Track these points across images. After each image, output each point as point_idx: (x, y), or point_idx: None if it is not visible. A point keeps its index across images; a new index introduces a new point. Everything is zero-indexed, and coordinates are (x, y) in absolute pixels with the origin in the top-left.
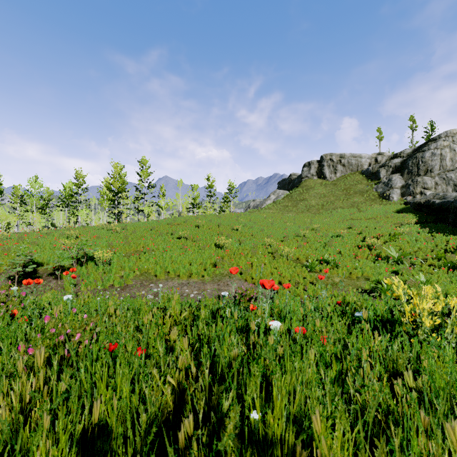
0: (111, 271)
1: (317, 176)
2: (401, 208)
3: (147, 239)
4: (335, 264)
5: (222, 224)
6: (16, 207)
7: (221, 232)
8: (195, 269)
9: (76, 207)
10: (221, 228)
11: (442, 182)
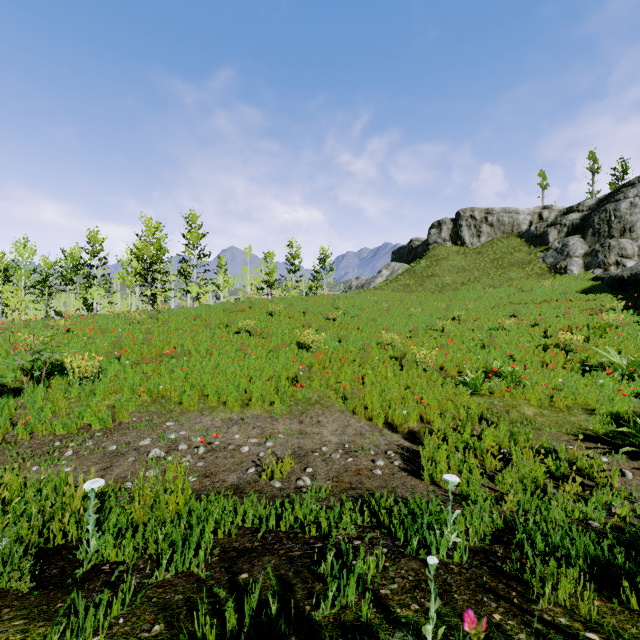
0: (93, 396)
1: (451, 242)
2: (589, 286)
3: (184, 334)
4: (514, 379)
5: (310, 311)
6: (1, 287)
7: (308, 323)
8: (257, 390)
9: (88, 286)
10: (307, 316)
11: None
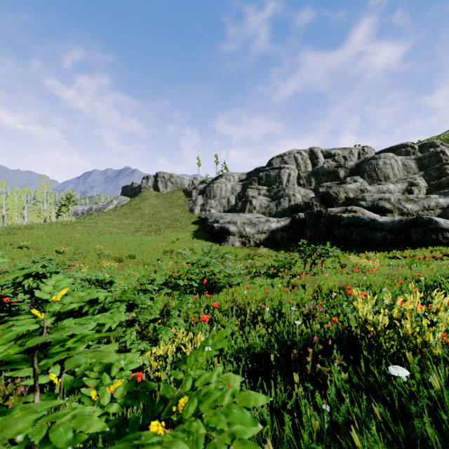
0: None
1: (153, 188)
2: (196, 219)
3: None
4: (134, 258)
5: (61, 233)
6: None
7: (61, 241)
8: None
9: None
10: (60, 237)
11: (219, 204)
